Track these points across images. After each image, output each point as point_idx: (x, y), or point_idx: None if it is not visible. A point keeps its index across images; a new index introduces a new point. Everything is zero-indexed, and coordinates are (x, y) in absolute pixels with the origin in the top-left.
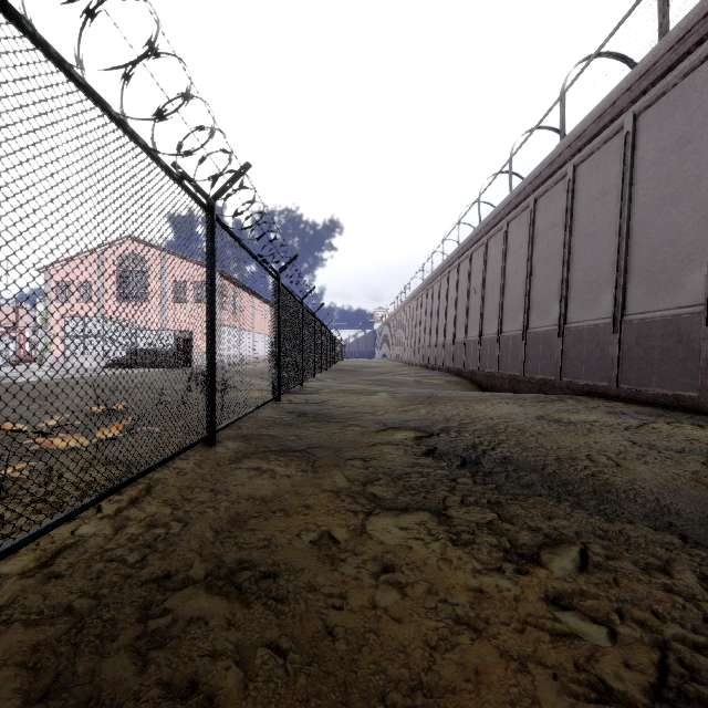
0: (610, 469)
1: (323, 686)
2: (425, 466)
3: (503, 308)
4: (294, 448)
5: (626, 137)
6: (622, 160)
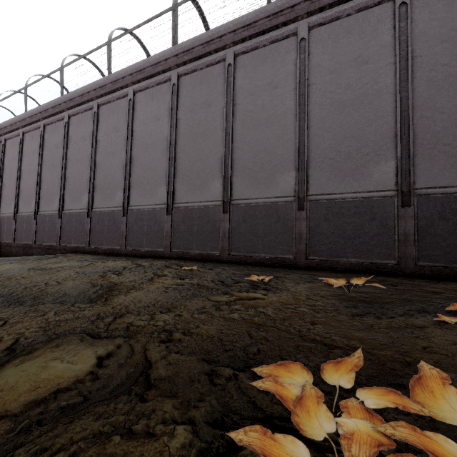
0: (53, 286)
1: None
2: None
3: (20, 194)
4: None
5: (95, 114)
6: (93, 125)
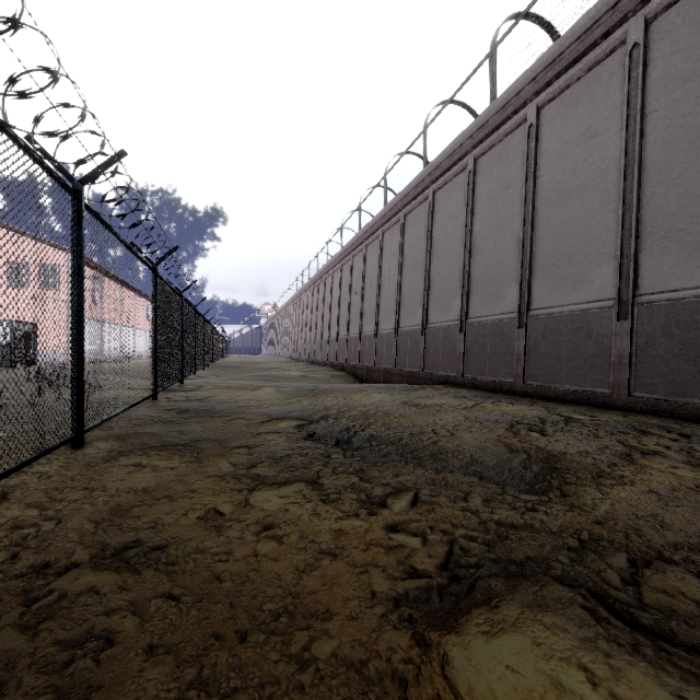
0: (446, 438)
1: (212, 610)
2: (304, 448)
3: (380, 308)
4: (177, 443)
5: (469, 175)
6: (466, 193)
